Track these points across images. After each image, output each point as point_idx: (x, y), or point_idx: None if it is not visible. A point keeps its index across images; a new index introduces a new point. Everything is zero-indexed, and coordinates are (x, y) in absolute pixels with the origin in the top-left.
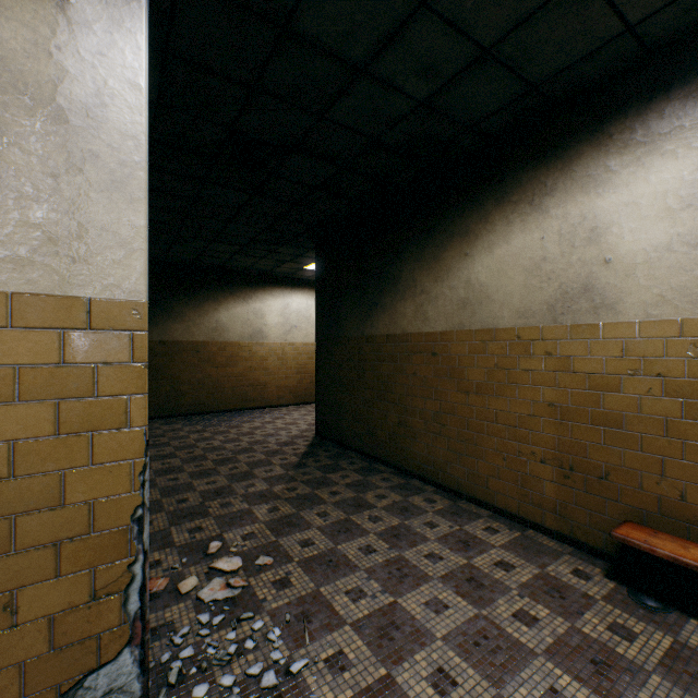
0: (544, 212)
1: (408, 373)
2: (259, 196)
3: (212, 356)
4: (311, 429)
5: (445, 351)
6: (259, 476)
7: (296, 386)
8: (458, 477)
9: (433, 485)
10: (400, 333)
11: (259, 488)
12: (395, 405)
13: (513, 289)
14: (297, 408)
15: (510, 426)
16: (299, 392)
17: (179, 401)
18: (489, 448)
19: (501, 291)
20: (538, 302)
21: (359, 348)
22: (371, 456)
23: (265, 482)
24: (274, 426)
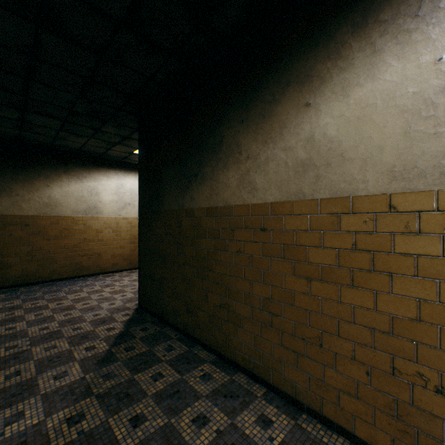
0: (444, 19)
1: (231, 250)
2: (47, 32)
3: (43, 229)
4: (135, 297)
5: (278, 226)
6: (40, 389)
7: (129, 254)
8: (296, 382)
9: (262, 384)
10: (222, 205)
11: (25, 422)
12: (216, 284)
13: (383, 141)
14: (129, 273)
15: (379, 331)
16: (132, 258)
17: (4, 274)
18: (342, 355)
19: (362, 146)
20: (430, 155)
21: (178, 222)
22: (190, 336)
23: (43, 405)
24: (99, 297)
